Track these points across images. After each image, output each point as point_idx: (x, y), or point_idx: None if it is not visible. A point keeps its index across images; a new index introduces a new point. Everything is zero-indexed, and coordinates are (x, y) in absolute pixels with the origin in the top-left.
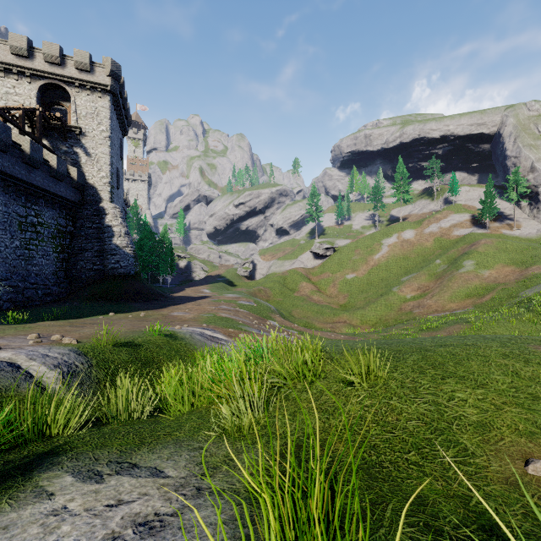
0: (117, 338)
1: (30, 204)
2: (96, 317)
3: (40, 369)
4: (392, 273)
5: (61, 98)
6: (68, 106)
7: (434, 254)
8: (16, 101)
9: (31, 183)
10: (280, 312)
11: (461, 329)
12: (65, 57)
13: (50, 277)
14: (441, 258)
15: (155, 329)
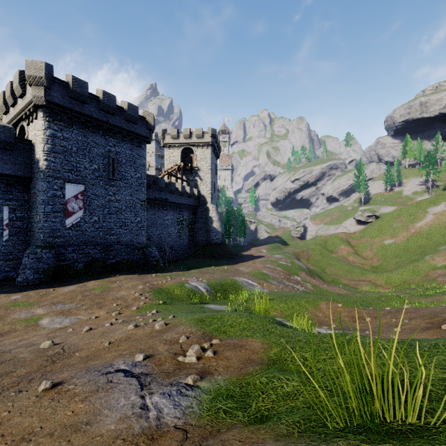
0: (217, 281)
1: (180, 212)
2: (207, 268)
3: (201, 288)
4: (432, 241)
5: (189, 152)
6: (193, 156)
7: None
8: (173, 159)
9: (181, 203)
10: (310, 270)
11: (445, 298)
12: (192, 133)
13: (187, 244)
14: None
15: (229, 278)
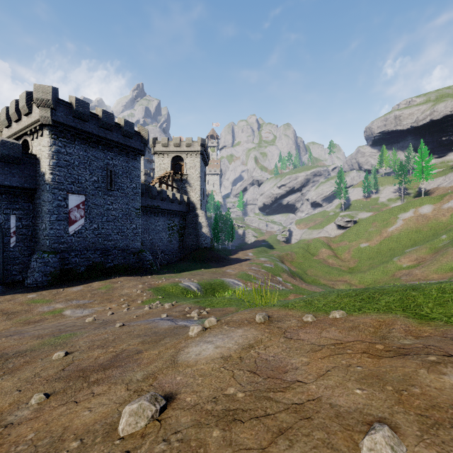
0: (206, 281)
1: (171, 218)
2: (197, 270)
3: (193, 287)
4: (401, 244)
5: (179, 160)
6: (183, 164)
7: (445, 228)
8: (163, 167)
9: (172, 210)
10: (292, 271)
11: None
12: (182, 142)
13: (177, 249)
14: (448, 233)
15: (217, 279)
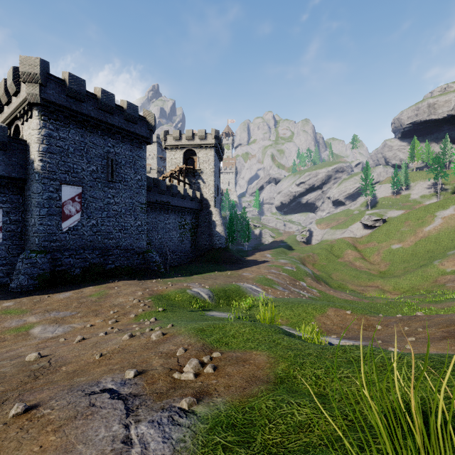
0: (220, 287)
1: (182, 216)
2: (210, 273)
3: (204, 294)
4: (441, 245)
5: (192, 154)
6: (195, 158)
7: None
8: (175, 161)
9: (183, 207)
10: (315, 275)
11: None
12: (194, 134)
13: (189, 249)
14: None
15: (233, 283)
